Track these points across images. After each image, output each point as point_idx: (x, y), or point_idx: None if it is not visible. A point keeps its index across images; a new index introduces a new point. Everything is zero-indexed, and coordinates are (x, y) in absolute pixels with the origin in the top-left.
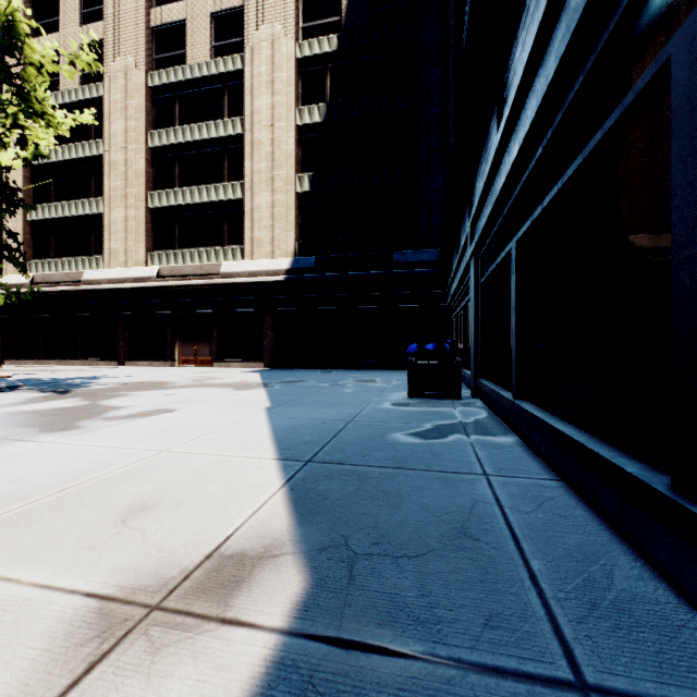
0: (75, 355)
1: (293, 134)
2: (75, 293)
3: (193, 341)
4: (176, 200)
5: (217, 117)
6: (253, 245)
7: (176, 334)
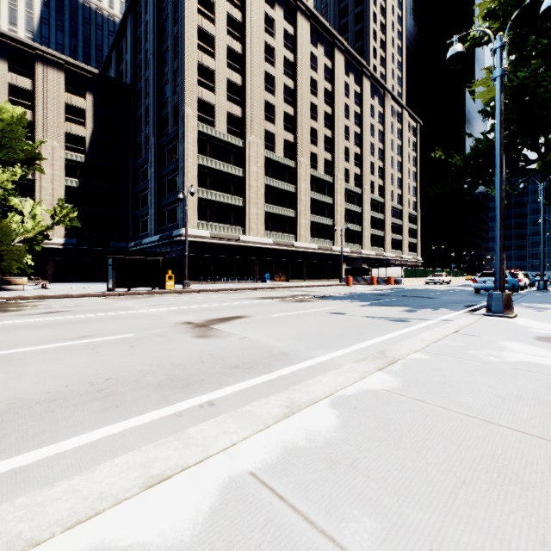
0: None
1: (64, 189)
2: None
3: None
4: None
5: None
6: None
7: None
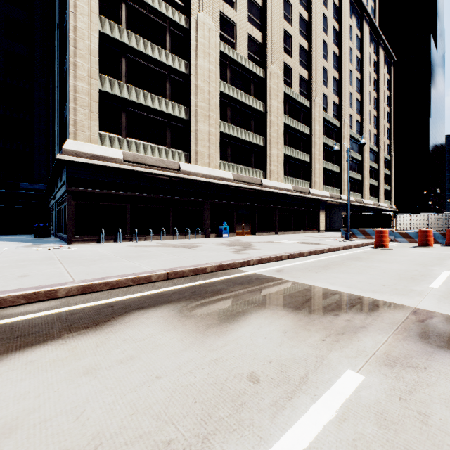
0: None
1: None
2: None
3: None
4: None
5: None
6: None
7: None
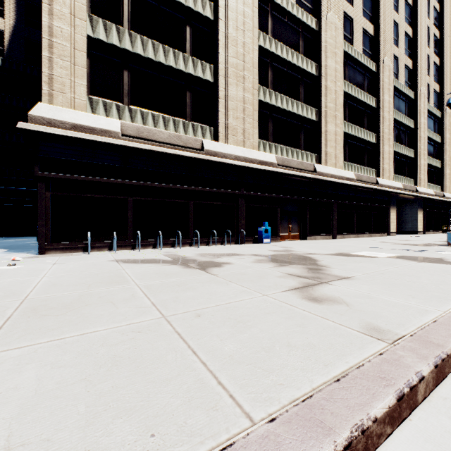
0: None
1: None
2: None
3: None
4: None
5: None
6: None
7: None
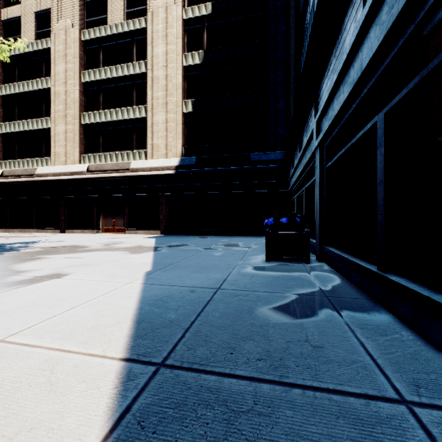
0: (31, 225)
1: (181, 72)
2: (31, 183)
3: (112, 216)
4: (100, 119)
5: (128, 61)
6: (153, 149)
7: (100, 211)
